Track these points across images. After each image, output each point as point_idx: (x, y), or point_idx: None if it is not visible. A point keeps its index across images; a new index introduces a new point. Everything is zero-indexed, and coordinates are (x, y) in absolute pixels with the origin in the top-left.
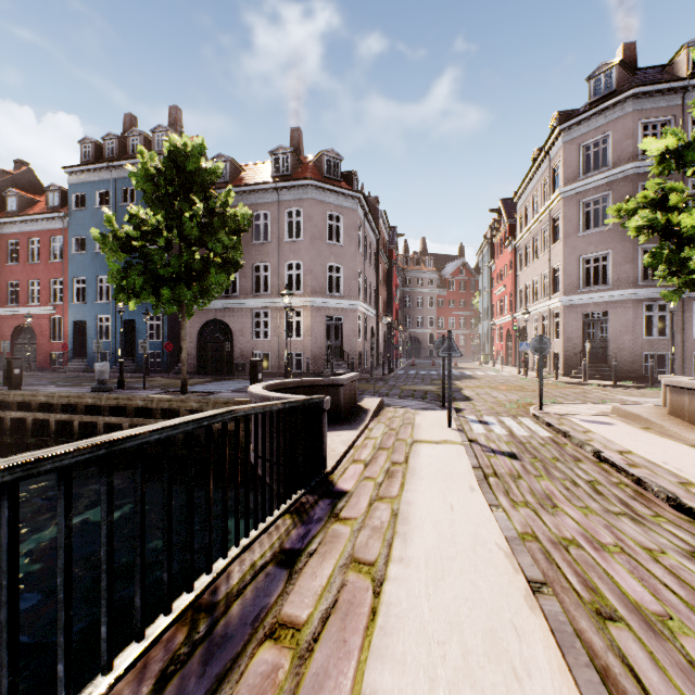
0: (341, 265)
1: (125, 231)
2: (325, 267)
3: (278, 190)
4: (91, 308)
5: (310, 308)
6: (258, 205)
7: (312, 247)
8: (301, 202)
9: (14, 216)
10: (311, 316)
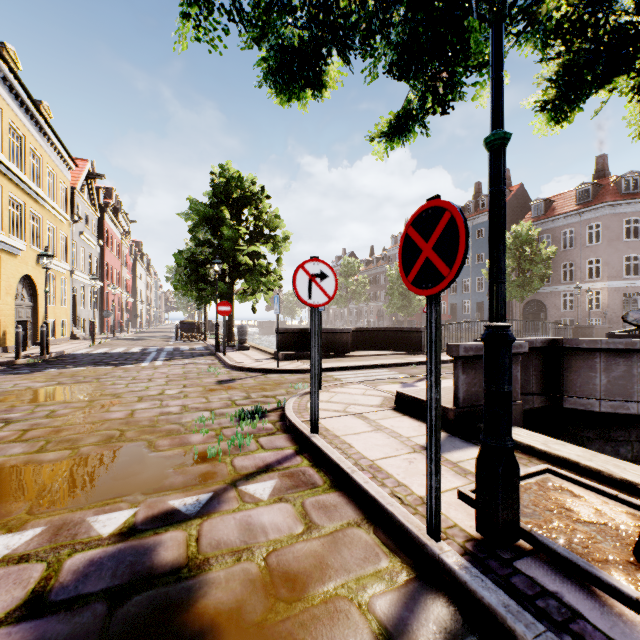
0: (639, 255)
1: None
2: (621, 259)
3: (580, 214)
4: (459, 297)
5: (606, 289)
6: (565, 226)
7: (608, 247)
8: (599, 218)
9: None
10: (607, 294)
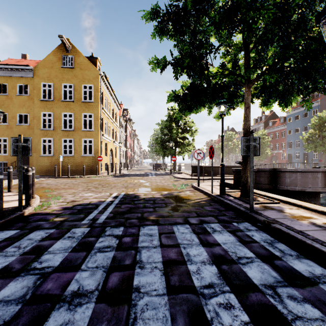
0: None
1: (307, 135)
2: None
3: None
4: (293, 150)
5: None
6: None
7: None
8: None
9: (271, 127)
10: None
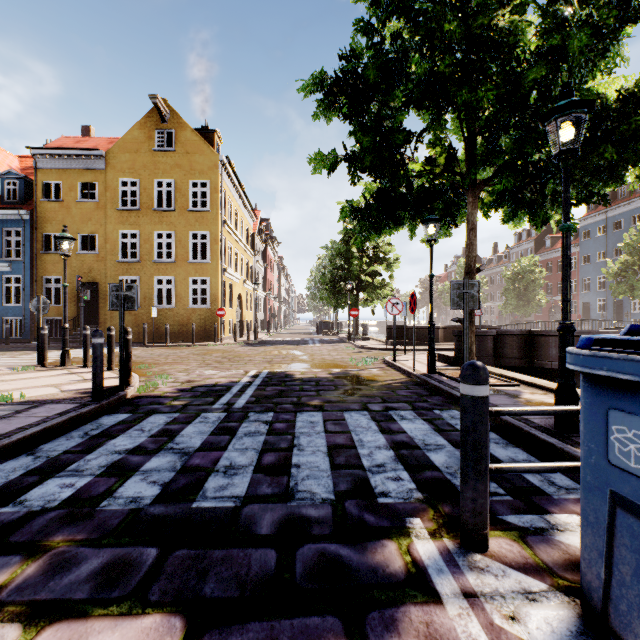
0: None
1: (616, 267)
2: None
3: None
4: (592, 295)
5: None
6: None
7: None
8: None
9: (550, 250)
10: None
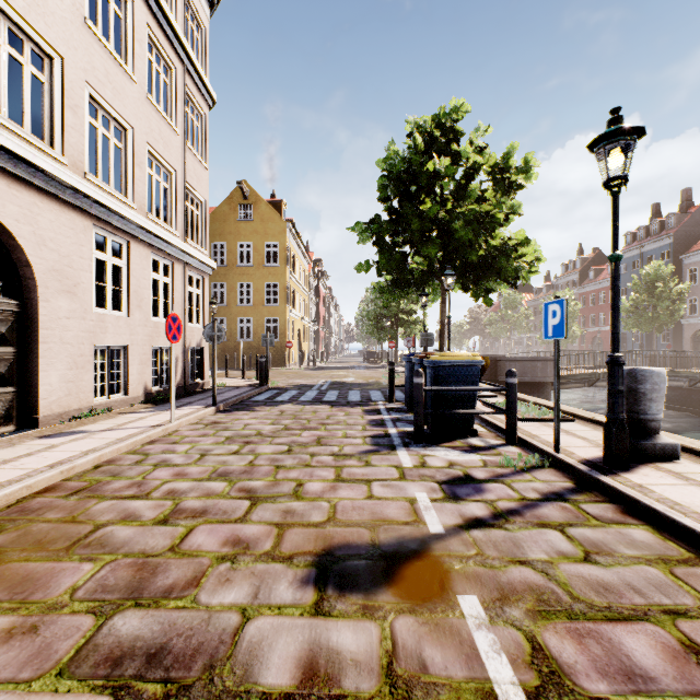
0: None
1: (629, 303)
2: None
3: None
4: None
5: None
6: None
7: None
8: None
9: (592, 282)
10: None
